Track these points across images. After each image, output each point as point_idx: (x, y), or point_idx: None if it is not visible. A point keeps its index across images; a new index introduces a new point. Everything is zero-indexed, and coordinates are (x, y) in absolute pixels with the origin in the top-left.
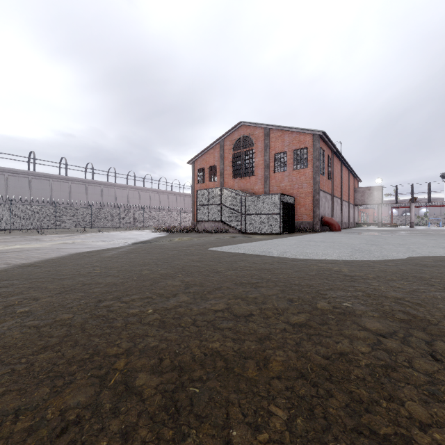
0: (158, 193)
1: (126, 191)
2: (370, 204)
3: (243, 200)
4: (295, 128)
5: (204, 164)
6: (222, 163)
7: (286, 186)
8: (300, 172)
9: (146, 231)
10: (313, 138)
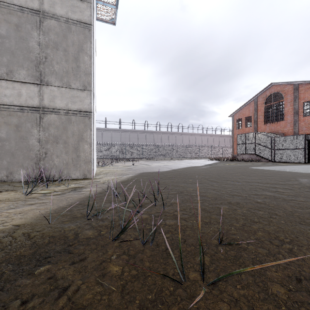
0: (207, 136)
1: (188, 136)
2: None
3: (273, 140)
4: None
5: (241, 116)
6: (256, 113)
7: None
8: None
9: (203, 160)
10: None
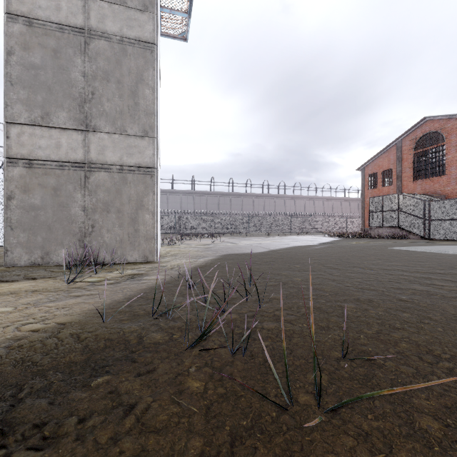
0: (322, 200)
1: (293, 201)
2: None
3: (427, 205)
4: None
5: (376, 169)
6: (400, 165)
7: None
8: None
9: (316, 236)
10: None
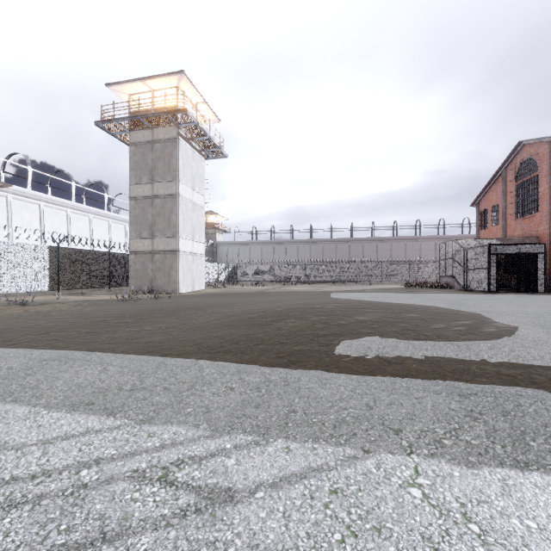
0: None
1: (432, 243)
2: None
3: (465, 253)
4: None
5: (487, 204)
6: (504, 200)
7: None
8: None
9: None
10: None
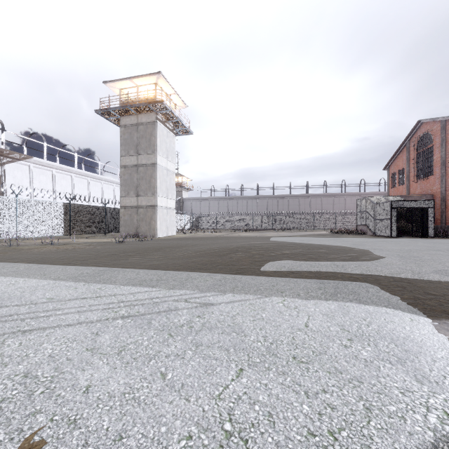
0: None
1: (355, 198)
2: None
3: (375, 207)
4: None
5: (395, 168)
6: (407, 165)
7: None
8: None
9: None
10: None
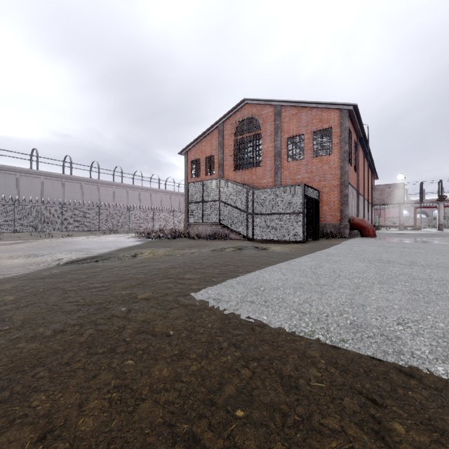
0: (150, 192)
1: (111, 189)
2: (390, 203)
3: (250, 195)
4: (316, 102)
5: (199, 154)
6: (221, 151)
7: (304, 179)
8: (322, 159)
9: (126, 235)
10: (340, 115)
